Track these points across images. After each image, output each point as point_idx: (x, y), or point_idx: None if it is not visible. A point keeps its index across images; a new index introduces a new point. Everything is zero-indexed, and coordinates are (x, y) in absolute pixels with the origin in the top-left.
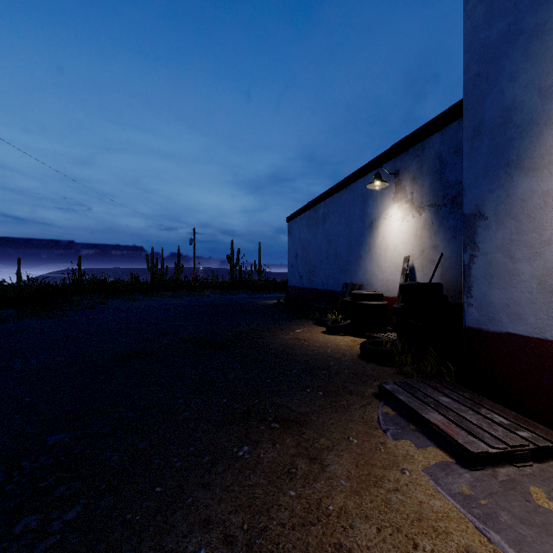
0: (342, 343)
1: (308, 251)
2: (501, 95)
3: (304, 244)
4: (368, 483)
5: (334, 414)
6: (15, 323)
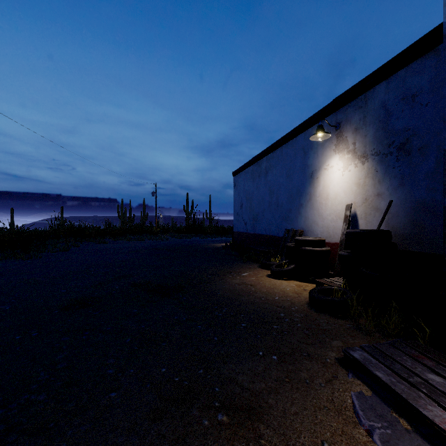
0: (288, 289)
1: (252, 201)
2: None
3: (248, 194)
4: None
5: (296, 394)
6: None
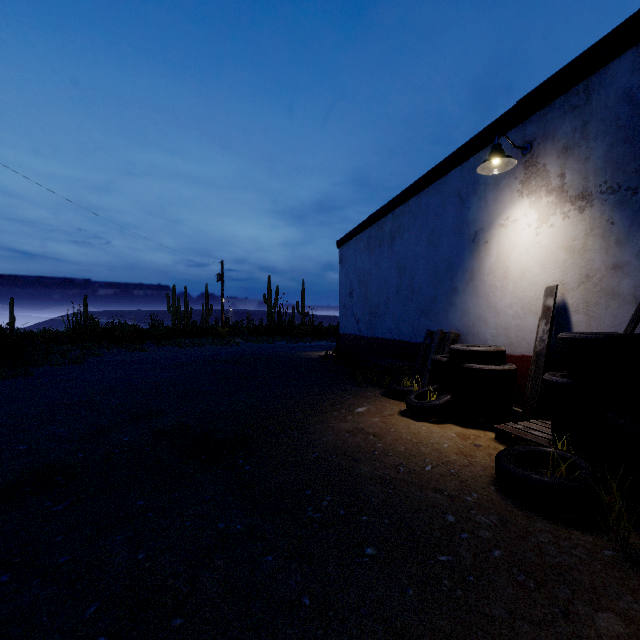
0: (447, 445)
1: (368, 285)
2: None
3: (362, 275)
4: None
5: None
6: None
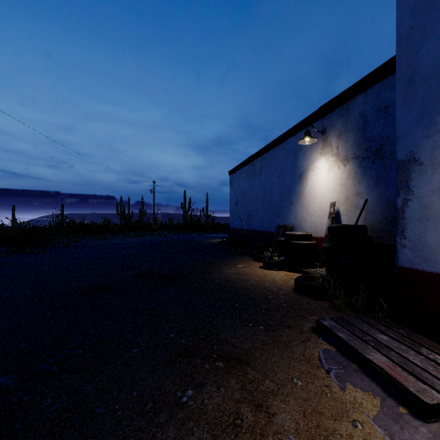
0: (278, 277)
1: (247, 199)
2: (438, 44)
3: (243, 192)
4: (319, 439)
5: (276, 350)
6: (3, 259)
